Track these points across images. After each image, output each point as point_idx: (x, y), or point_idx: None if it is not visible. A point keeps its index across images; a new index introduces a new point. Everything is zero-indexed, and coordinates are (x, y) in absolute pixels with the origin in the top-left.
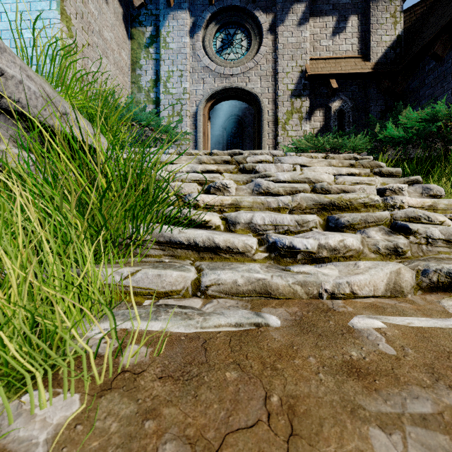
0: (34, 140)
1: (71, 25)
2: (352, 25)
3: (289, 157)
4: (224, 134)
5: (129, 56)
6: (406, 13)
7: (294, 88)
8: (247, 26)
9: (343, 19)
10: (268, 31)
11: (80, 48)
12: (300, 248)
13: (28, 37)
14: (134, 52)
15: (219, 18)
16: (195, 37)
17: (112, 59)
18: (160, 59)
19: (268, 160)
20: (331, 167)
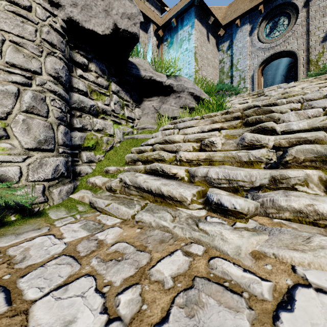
0: (197, 101)
1: (197, 61)
2: None
3: (286, 85)
4: (282, 79)
5: (218, 60)
6: None
7: (325, 35)
8: (287, 11)
9: None
10: (303, 7)
11: (200, 68)
12: None
13: (185, 72)
14: (221, 57)
15: (268, 16)
16: (252, 35)
17: (211, 65)
18: (233, 55)
19: (274, 89)
20: (306, 84)
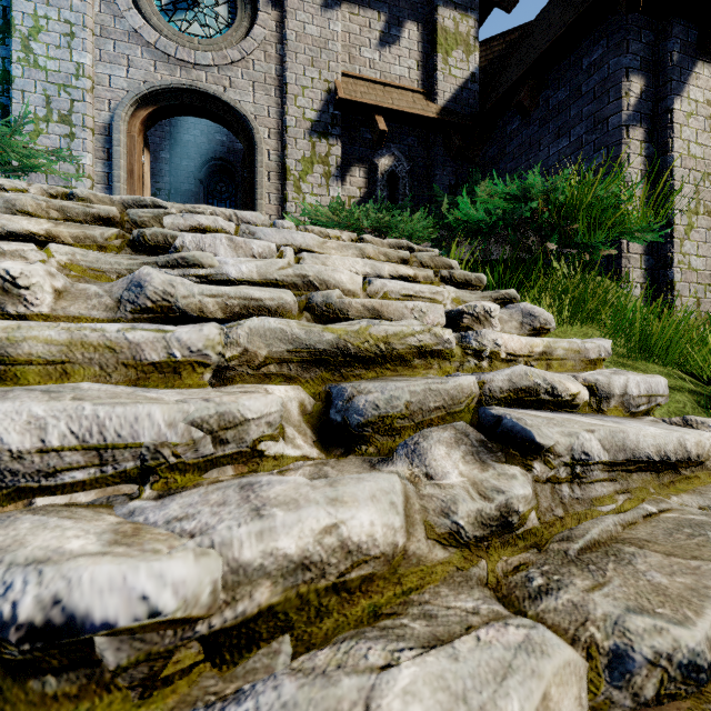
0: None
1: None
2: (410, 38)
3: (276, 228)
4: (198, 190)
5: None
6: (481, 47)
7: (317, 119)
8: None
9: (396, 23)
10: (269, 0)
11: None
12: (113, 619)
13: None
14: None
15: None
16: None
17: None
18: None
19: (224, 230)
20: (362, 259)
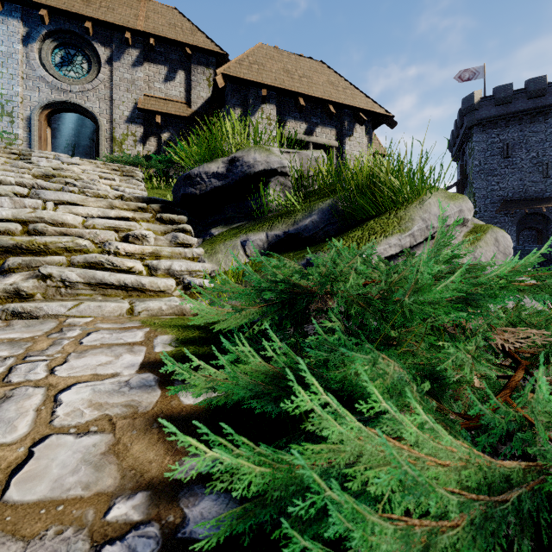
0: None
1: None
2: (180, 78)
3: (67, 158)
4: (91, 145)
5: None
6: None
7: (130, 115)
8: (87, 52)
9: (173, 71)
10: (106, 63)
11: None
12: None
13: None
14: None
15: (58, 36)
16: (29, 47)
17: None
18: None
19: (49, 158)
20: (90, 167)
